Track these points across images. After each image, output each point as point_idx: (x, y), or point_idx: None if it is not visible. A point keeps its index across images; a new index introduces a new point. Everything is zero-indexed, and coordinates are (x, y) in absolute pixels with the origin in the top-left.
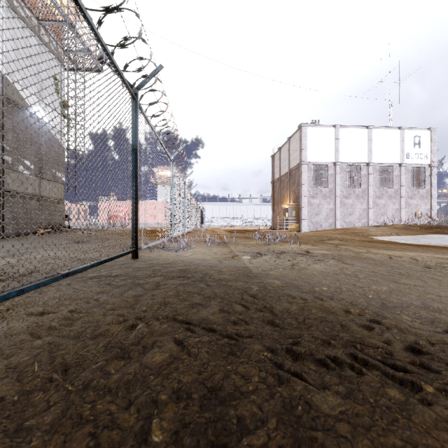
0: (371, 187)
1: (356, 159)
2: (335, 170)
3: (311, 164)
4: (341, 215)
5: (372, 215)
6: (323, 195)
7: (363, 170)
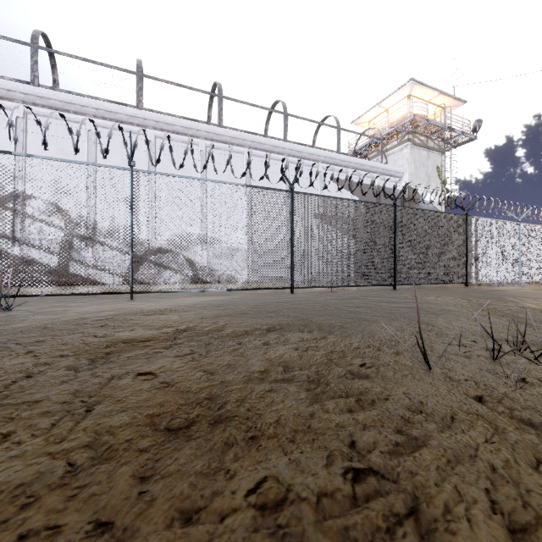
0: None
1: None
2: None
3: None
4: None
5: None
6: None
7: None
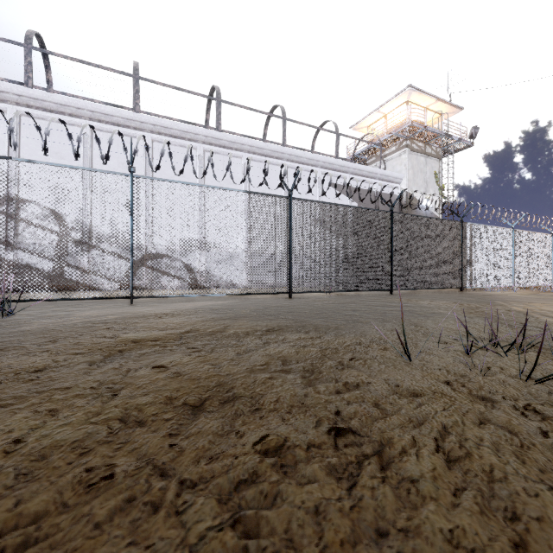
0: None
1: None
2: None
3: None
4: None
5: None
6: None
7: None
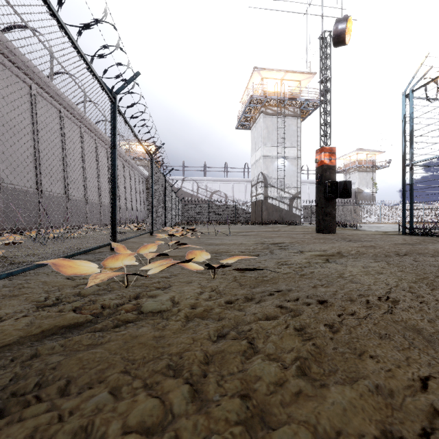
0: None
1: None
2: None
3: None
4: None
5: None
6: None
7: None
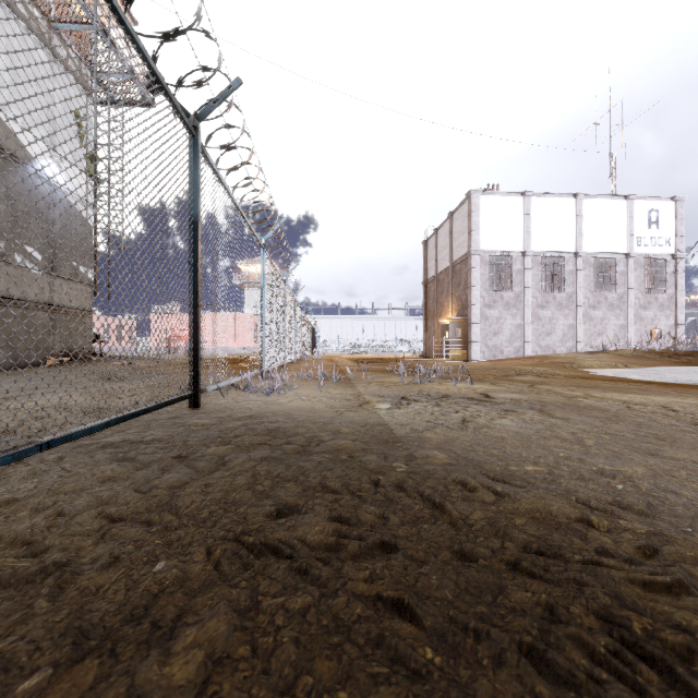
0: (581, 290)
1: (558, 247)
2: (524, 264)
3: (487, 255)
4: (533, 336)
5: (583, 336)
6: (504, 304)
7: (569, 264)
